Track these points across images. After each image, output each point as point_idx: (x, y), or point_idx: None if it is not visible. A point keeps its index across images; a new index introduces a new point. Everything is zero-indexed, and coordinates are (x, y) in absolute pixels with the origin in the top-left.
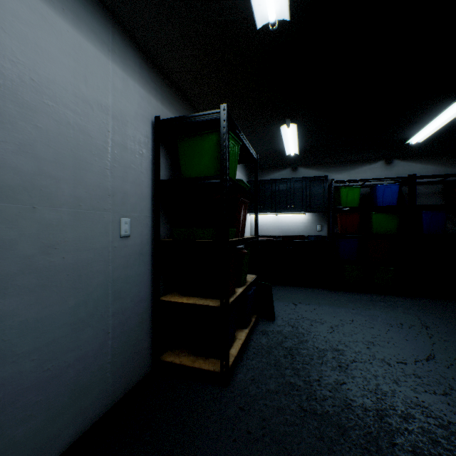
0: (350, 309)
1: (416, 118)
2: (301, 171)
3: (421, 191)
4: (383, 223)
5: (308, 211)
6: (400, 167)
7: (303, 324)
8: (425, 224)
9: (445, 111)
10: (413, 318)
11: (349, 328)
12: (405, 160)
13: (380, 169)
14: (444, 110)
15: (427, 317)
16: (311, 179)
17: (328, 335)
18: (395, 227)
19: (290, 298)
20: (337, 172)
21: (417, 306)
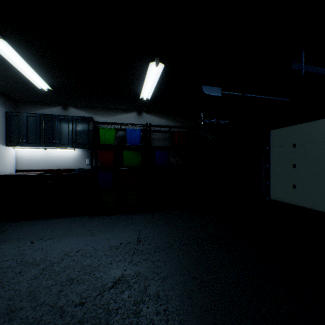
0: (89, 236)
1: (137, 74)
2: (72, 111)
3: (159, 136)
4: (132, 158)
5: (74, 147)
6: (147, 118)
7: (8, 274)
8: (157, 159)
9: (150, 71)
10: (136, 233)
11: (64, 264)
12: (150, 114)
13: (134, 118)
14: (148, 69)
15: (146, 230)
16: (77, 118)
17: (25, 286)
18: (139, 161)
19: (36, 234)
20: (103, 116)
21: (147, 221)
